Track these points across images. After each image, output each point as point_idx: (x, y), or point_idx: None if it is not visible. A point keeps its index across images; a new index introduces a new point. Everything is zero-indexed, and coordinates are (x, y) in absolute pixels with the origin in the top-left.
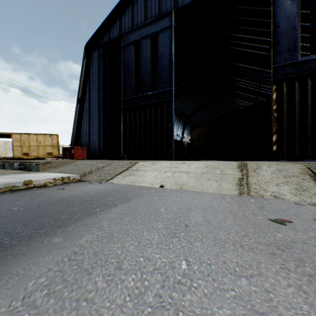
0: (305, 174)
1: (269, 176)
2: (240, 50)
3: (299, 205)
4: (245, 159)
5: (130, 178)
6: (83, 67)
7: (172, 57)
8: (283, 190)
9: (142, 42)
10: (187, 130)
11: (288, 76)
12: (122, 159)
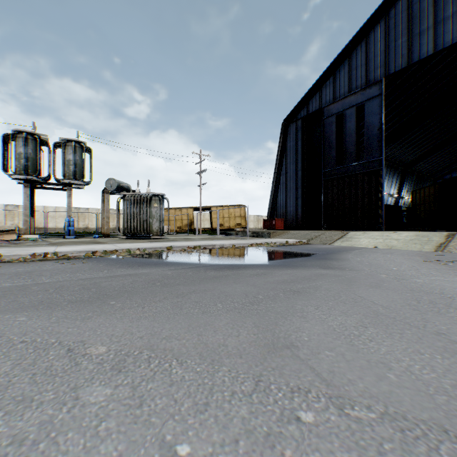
0: None
1: None
2: None
3: None
4: None
5: (348, 243)
6: (280, 142)
7: (381, 126)
8: None
9: (346, 113)
10: (407, 186)
11: None
12: (323, 229)
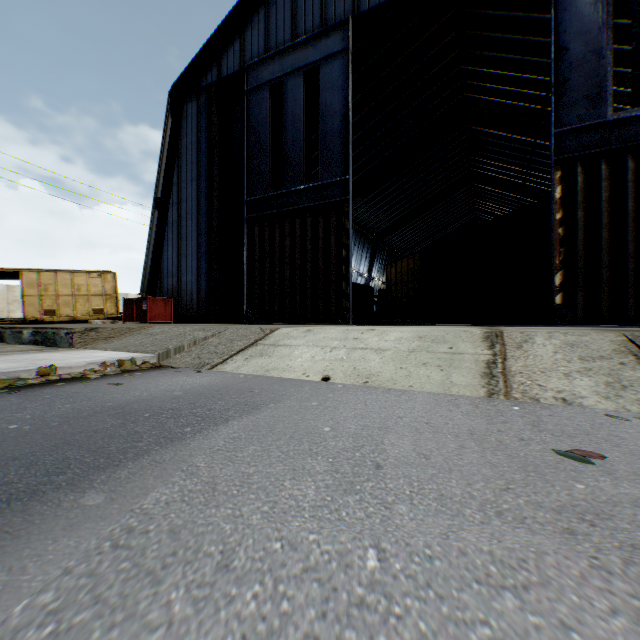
0: (626, 353)
1: (551, 358)
2: (487, 100)
3: (617, 420)
4: (498, 323)
5: (261, 362)
6: (166, 134)
7: (347, 113)
8: (580, 387)
9: (288, 82)
10: (378, 264)
11: (587, 152)
12: (246, 322)
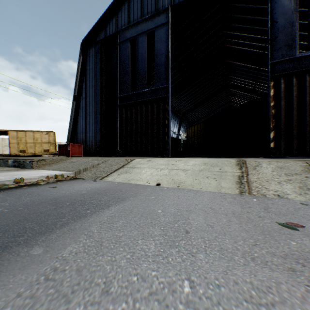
0: (308, 172)
1: (270, 174)
2: (236, 48)
3: (307, 206)
4: (241, 156)
5: (126, 176)
6: (79, 64)
7: (168, 54)
8: (286, 189)
9: (139, 38)
10: (183, 127)
11: (286, 72)
12: (118, 156)
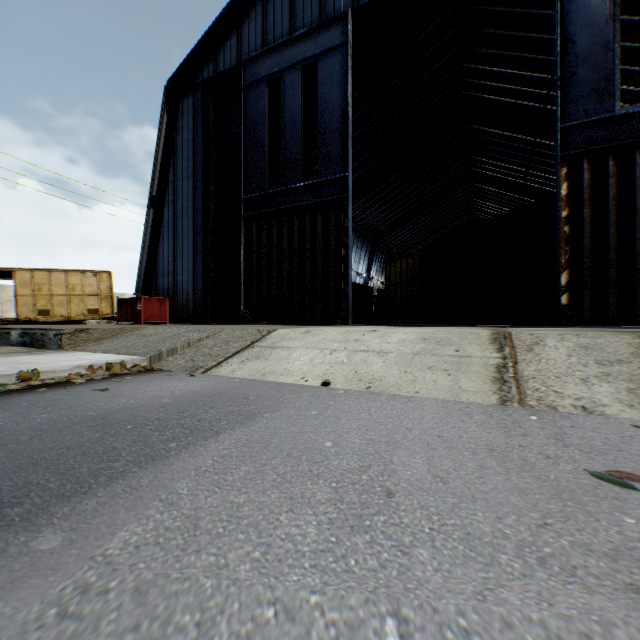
0: None
1: (565, 361)
2: (487, 98)
3: None
4: (499, 323)
5: (257, 365)
6: (161, 131)
7: (347, 109)
8: (599, 393)
9: (286, 77)
10: (377, 264)
11: (594, 148)
12: (243, 322)
